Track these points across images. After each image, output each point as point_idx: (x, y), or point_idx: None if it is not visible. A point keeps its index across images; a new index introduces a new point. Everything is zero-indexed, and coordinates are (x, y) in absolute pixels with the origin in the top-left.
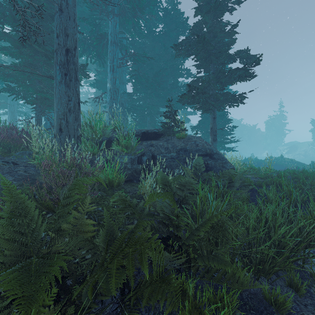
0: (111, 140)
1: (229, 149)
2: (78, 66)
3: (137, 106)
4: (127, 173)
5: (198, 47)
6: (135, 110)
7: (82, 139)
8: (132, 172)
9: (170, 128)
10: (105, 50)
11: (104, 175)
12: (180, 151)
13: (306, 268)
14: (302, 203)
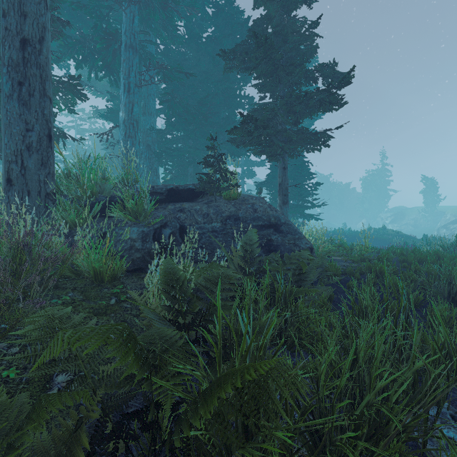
0: (113, 201)
1: (310, 217)
2: (49, 71)
3: (172, 150)
4: (134, 256)
5: (256, 53)
6: (170, 155)
7: (56, 199)
8: (143, 255)
9: (212, 182)
10: (117, 59)
11: (86, 262)
12: (228, 219)
13: (429, 452)
14: (416, 305)
